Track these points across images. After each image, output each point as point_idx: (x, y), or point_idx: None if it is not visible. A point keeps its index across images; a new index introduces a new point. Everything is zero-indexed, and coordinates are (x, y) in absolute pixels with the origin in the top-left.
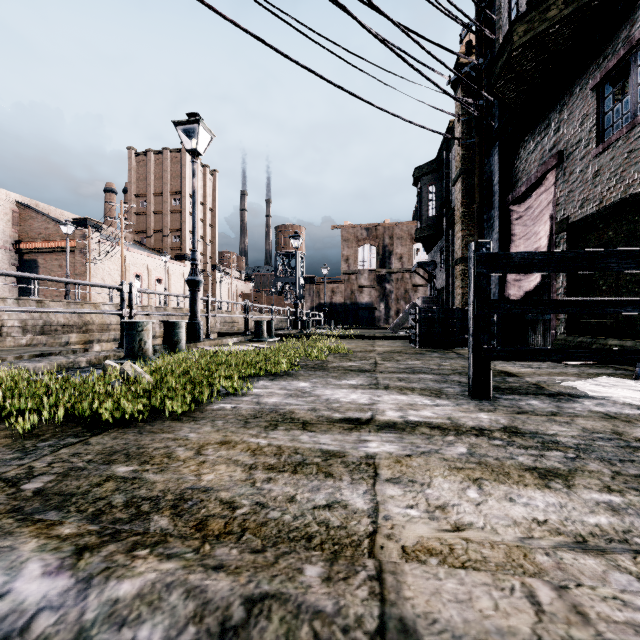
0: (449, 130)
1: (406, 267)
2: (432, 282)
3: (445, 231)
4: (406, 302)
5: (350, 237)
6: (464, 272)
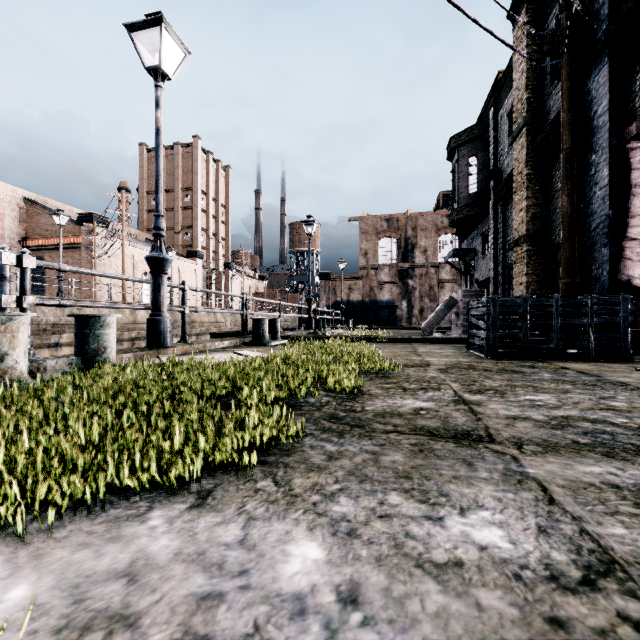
0: (498, 83)
1: (431, 261)
2: (468, 274)
3: (492, 208)
4: (431, 299)
5: (369, 229)
6: (530, 254)
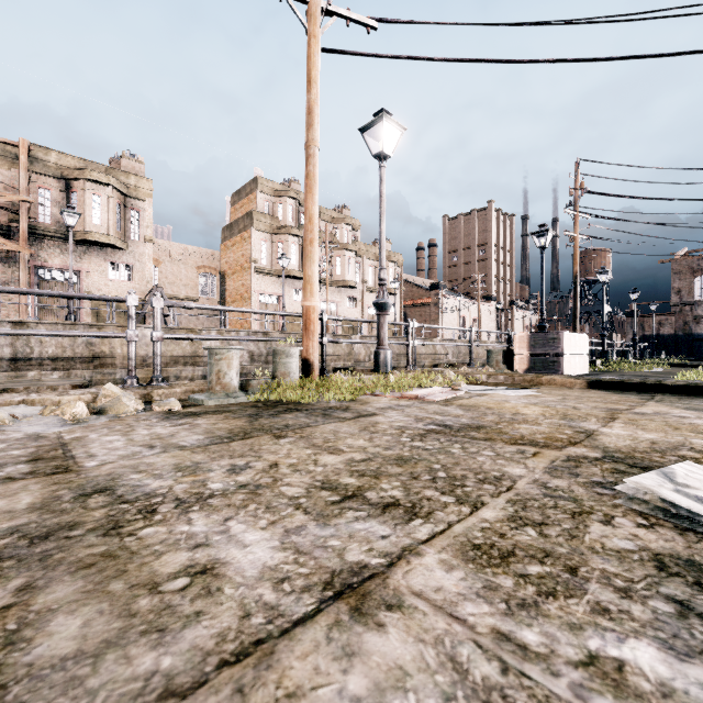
0: None
1: None
2: None
3: None
4: None
5: (682, 269)
6: None
